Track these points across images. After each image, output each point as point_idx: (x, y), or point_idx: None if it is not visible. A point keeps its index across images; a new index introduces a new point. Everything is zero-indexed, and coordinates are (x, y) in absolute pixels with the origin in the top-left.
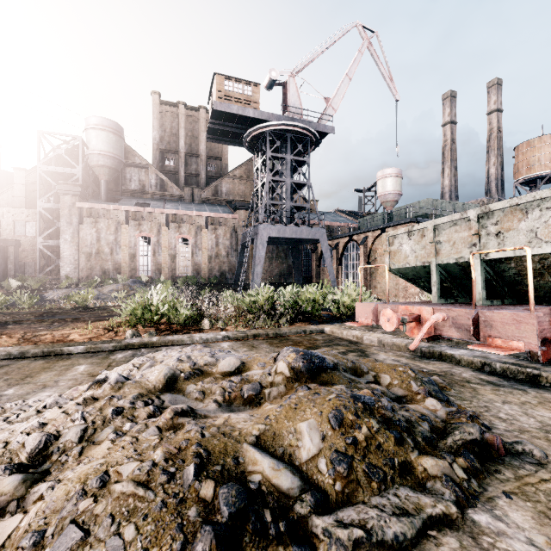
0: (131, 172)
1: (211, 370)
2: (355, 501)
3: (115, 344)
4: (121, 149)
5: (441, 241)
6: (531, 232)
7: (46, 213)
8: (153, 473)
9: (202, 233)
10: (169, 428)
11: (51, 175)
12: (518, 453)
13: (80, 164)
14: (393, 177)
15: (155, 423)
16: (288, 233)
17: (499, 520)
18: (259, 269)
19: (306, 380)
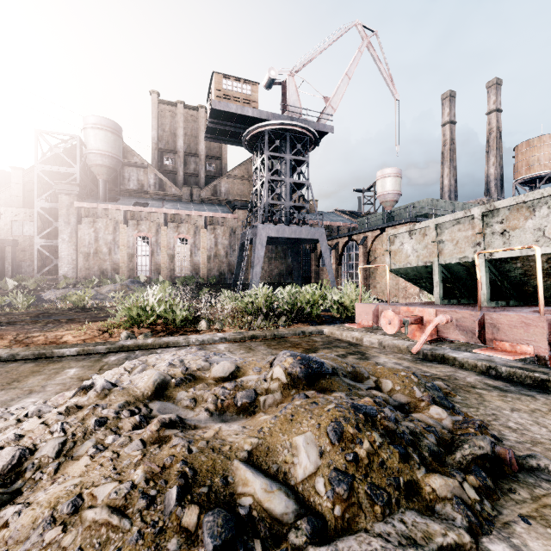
0: (129, 172)
1: (204, 375)
2: (356, 528)
3: (109, 346)
4: (120, 148)
5: (443, 240)
6: (539, 230)
7: (44, 212)
8: (131, 497)
9: (201, 233)
10: (154, 441)
11: (49, 174)
12: (533, 468)
13: (78, 164)
14: (393, 177)
15: (139, 435)
16: (287, 233)
17: (518, 550)
18: (258, 269)
19: (304, 386)
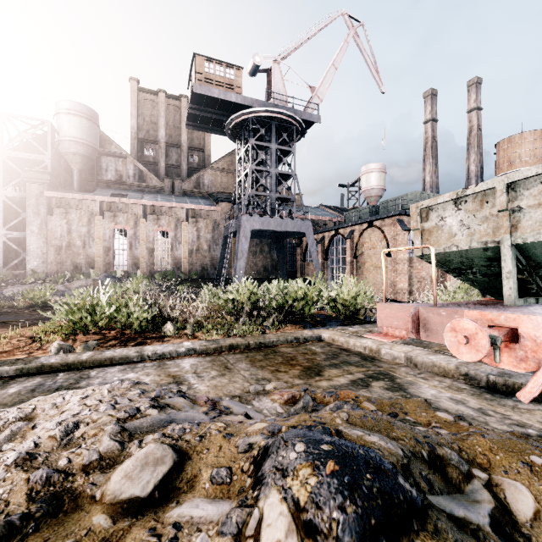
0: (107, 162)
1: (89, 494)
2: None
3: (20, 367)
4: (96, 136)
5: (522, 207)
6: None
7: (11, 202)
8: None
9: (183, 226)
10: None
11: (17, 162)
12: None
13: (49, 151)
14: (377, 172)
15: None
16: (273, 226)
17: None
18: (242, 263)
19: None
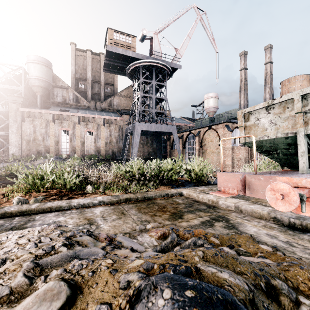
0: (57, 91)
1: None
2: None
3: None
4: (50, 76)
5: None
6: None
7: None
8: None
9: (101, 128)
10: None
11: (3, 90)
12: None
13: (22, 84)
14: (213, 98)
15: None
16: (153, 128)
17: None
18: (135, 150)
19: None
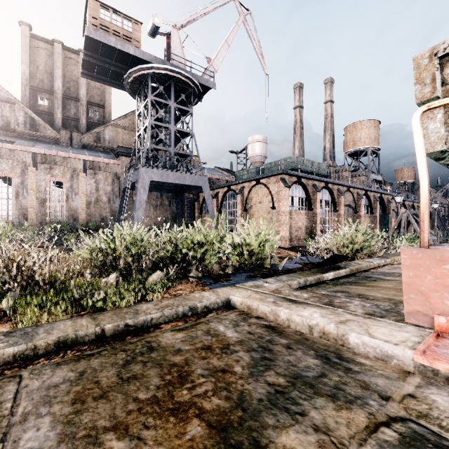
0: None
1: None
2: None
3: None
4: None
5: None
6: None
7: None
8: None
9: (79, 177)
10: None
11: None
12: None
13: None
14: (261, 142)
15: None
16: (172, 179)
17: None
18: (140, 213)
19: None
